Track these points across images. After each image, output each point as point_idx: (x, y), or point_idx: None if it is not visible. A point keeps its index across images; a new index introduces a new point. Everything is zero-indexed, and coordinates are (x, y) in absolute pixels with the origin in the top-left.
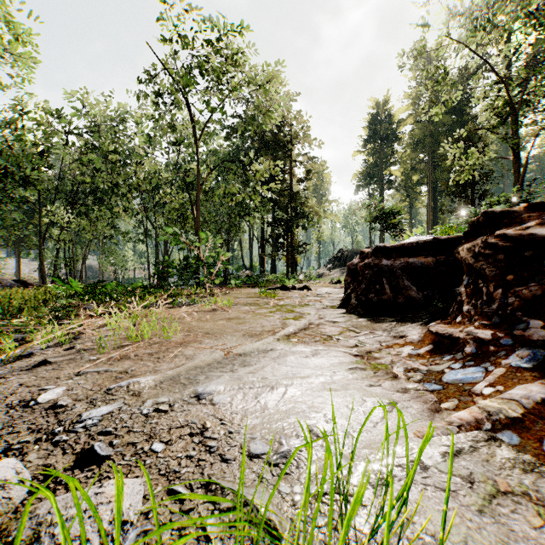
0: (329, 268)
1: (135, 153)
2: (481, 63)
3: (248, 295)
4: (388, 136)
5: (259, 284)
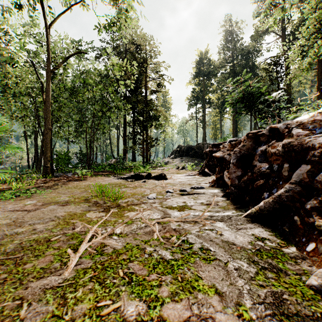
0: (172, 158)
1: (11, 57)
2: (266, 28)
3: (83, 191)
4: (208, 73)
5: (115, 171)
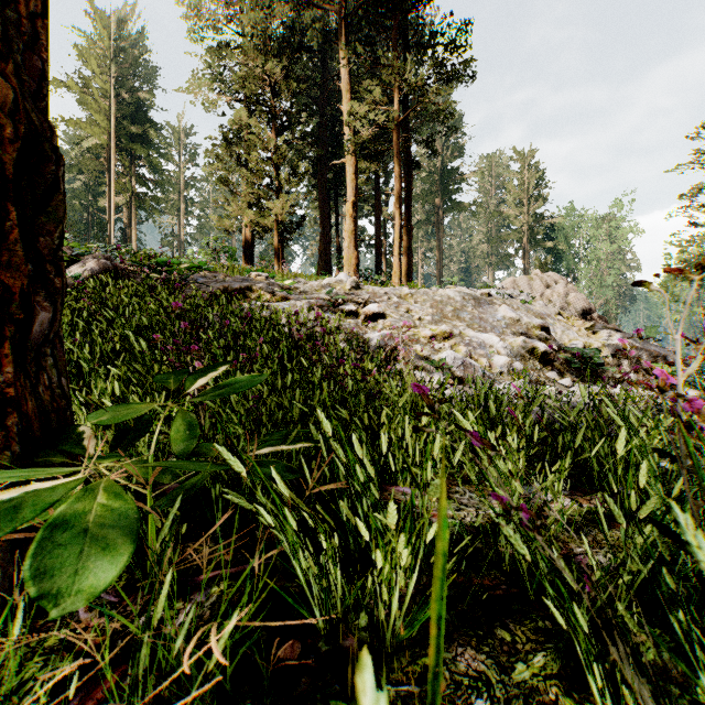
0: None
1: None
2: None
3: None
4: None
5: None
